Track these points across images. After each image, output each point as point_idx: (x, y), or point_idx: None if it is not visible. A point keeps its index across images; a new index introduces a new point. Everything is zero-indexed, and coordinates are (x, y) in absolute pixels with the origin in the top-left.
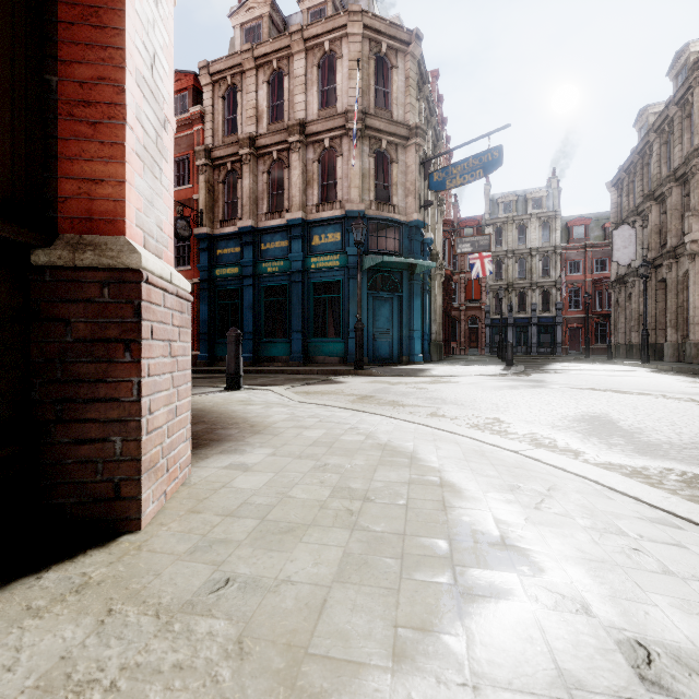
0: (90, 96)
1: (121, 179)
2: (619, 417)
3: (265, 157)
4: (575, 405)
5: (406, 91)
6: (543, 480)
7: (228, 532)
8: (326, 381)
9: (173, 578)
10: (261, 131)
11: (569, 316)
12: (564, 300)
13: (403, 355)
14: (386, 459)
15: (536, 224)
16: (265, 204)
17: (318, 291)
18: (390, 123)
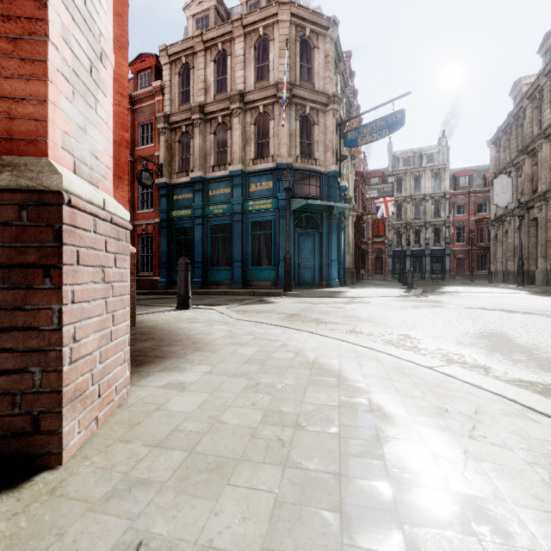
0: (9, 11)
1: (43, 98)
2: (514, 334)
3: (212, 121)
4: (472, 323)
5: (326, 66)
6: (466, 400)
7: (152, 469)
8: (260, 301)
9: (76, 540)
10: (209, 100)
11: (456, 248)
12: (451, 236)
13: (323, 280)
14: (314, 378)
15: (429, 175)
16: (212, 159)
17: (254, 228)
18: (312, 93)
